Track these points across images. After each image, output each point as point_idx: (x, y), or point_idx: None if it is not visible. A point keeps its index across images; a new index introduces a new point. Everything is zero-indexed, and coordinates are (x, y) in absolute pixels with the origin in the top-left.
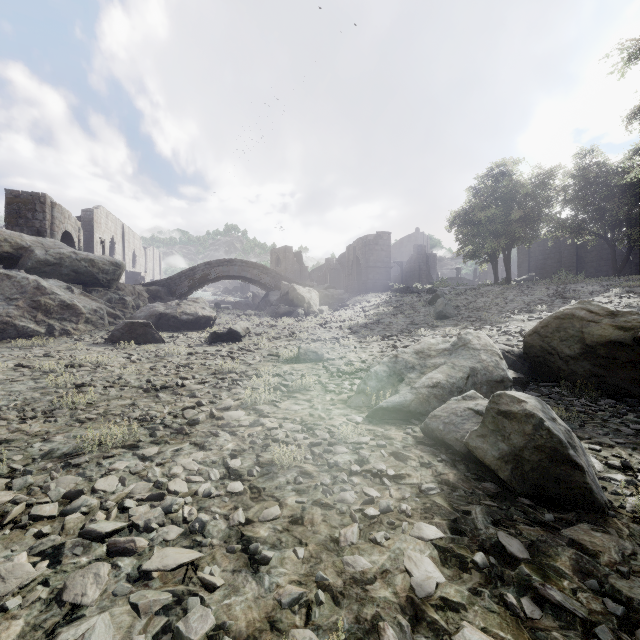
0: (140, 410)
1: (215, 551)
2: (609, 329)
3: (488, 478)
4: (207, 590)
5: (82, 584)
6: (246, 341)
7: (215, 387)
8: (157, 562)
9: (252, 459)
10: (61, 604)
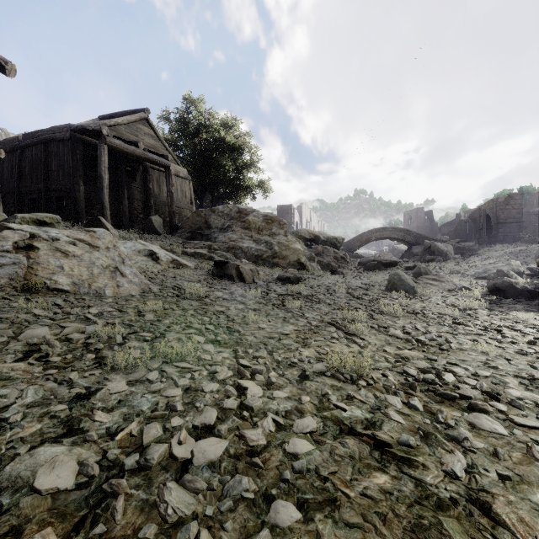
0: None
1: None
2: None
3: None
4: None
5: None
6: None
7: None
8: None
9: None
10: None
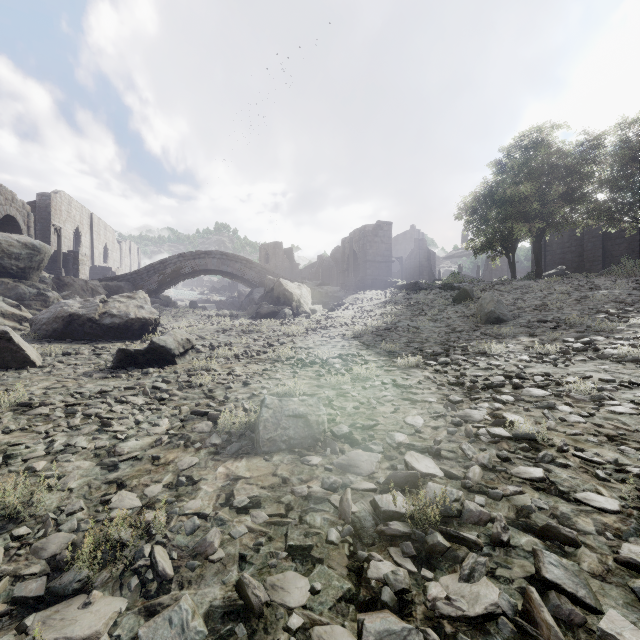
0: None
1: None
2: None
3: None
4: None
5: None
6: (185, 363)
7: None
8: None
9: None
10: None
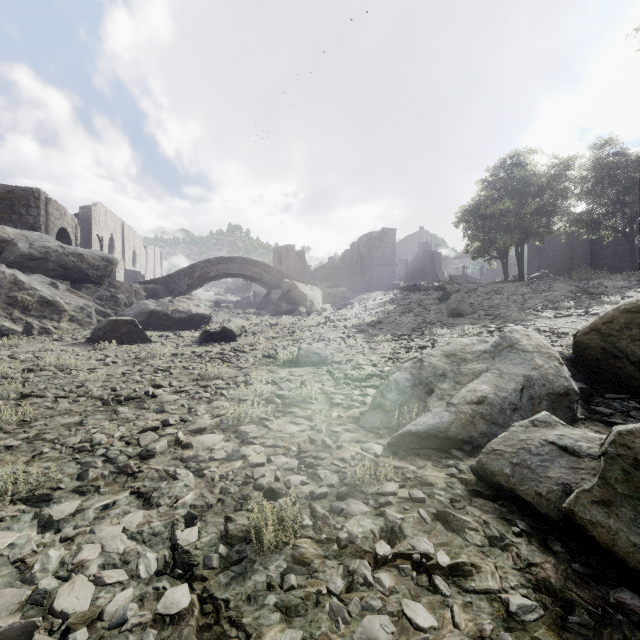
0: (84, 432)
1: None
2: None
3: (614, 576)
4: None
5: None
6: (241, 341)
7: (193, 398)
8: None
9: (218, 526)
10: None
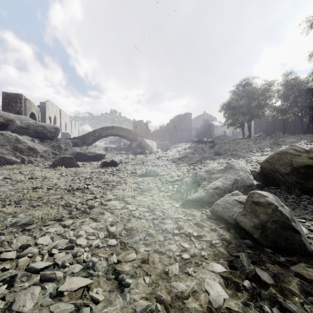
0: (65, 200)
1: (100, 279)
2: (306, 159)
3: (247, 237)
4: (94, 303)
5: (24, 299)
6: (120, 166)
7: (104, 189)
8: (67, 286)
9: (121, 226)
10: (11, 311)
